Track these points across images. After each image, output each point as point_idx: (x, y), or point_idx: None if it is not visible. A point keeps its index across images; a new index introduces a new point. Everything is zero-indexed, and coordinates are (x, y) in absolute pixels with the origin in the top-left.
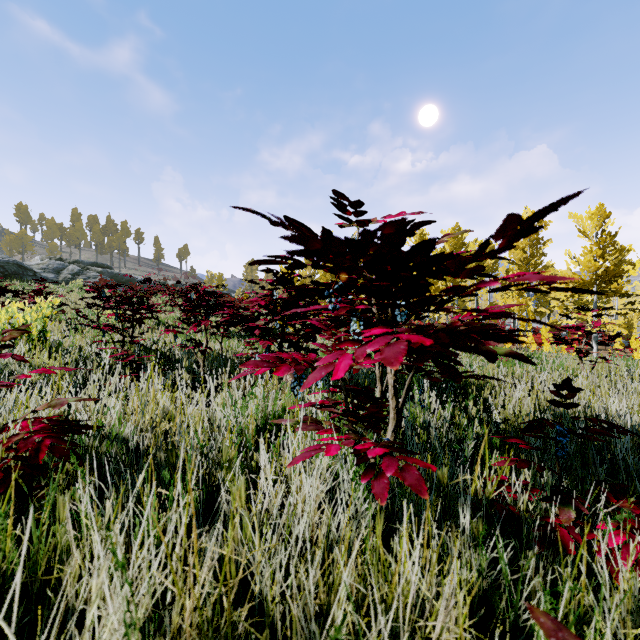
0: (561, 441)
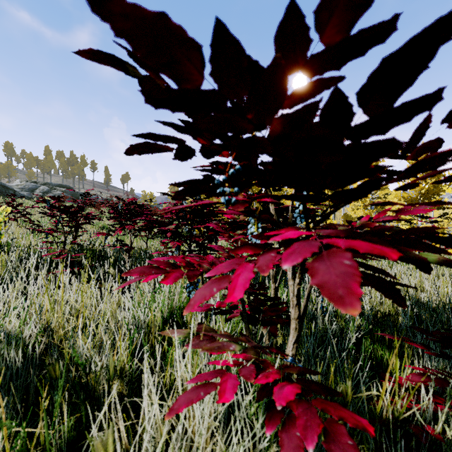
0: None
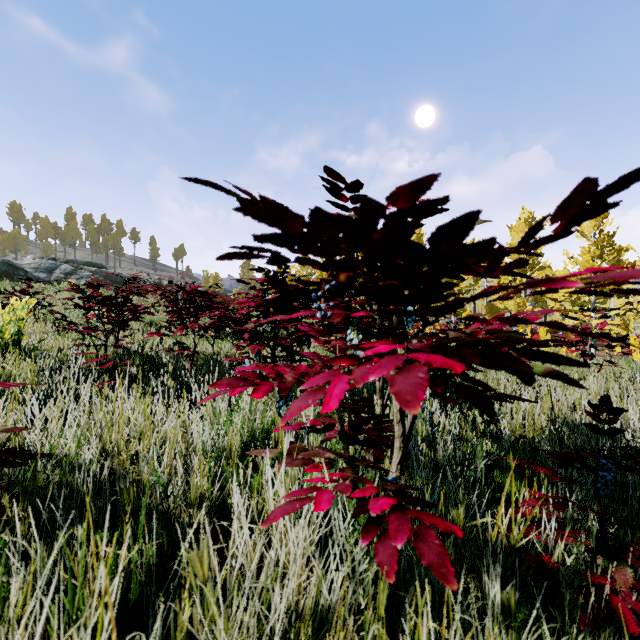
0: (604, 476)
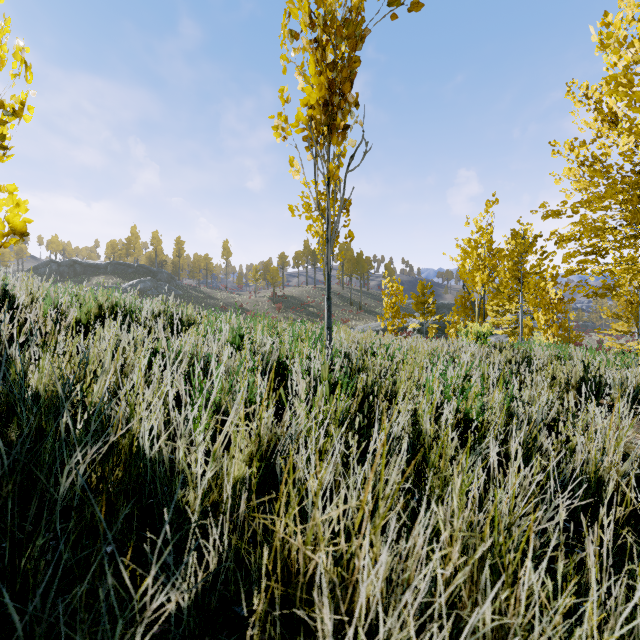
0: None
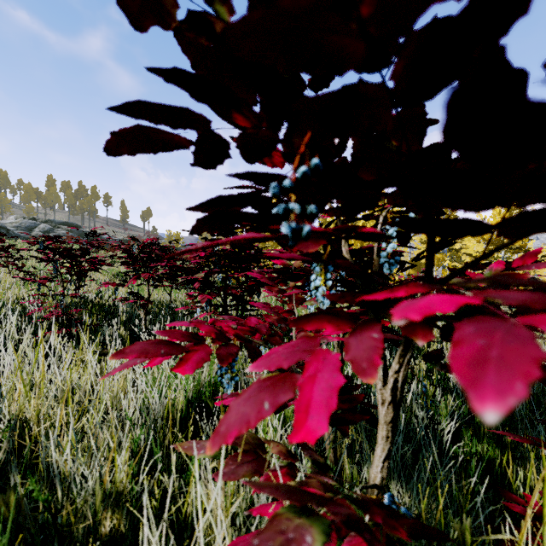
0: None
